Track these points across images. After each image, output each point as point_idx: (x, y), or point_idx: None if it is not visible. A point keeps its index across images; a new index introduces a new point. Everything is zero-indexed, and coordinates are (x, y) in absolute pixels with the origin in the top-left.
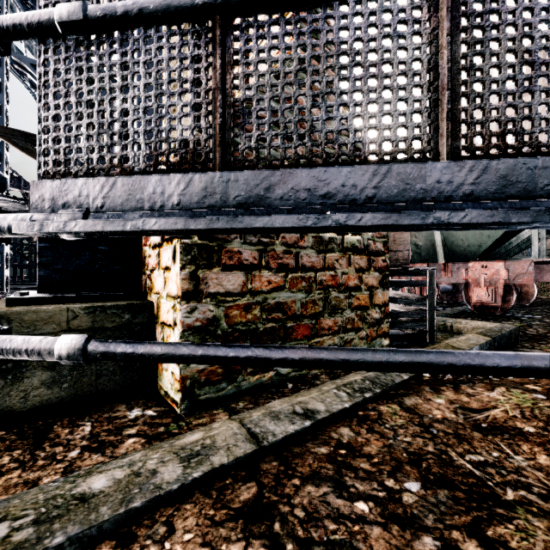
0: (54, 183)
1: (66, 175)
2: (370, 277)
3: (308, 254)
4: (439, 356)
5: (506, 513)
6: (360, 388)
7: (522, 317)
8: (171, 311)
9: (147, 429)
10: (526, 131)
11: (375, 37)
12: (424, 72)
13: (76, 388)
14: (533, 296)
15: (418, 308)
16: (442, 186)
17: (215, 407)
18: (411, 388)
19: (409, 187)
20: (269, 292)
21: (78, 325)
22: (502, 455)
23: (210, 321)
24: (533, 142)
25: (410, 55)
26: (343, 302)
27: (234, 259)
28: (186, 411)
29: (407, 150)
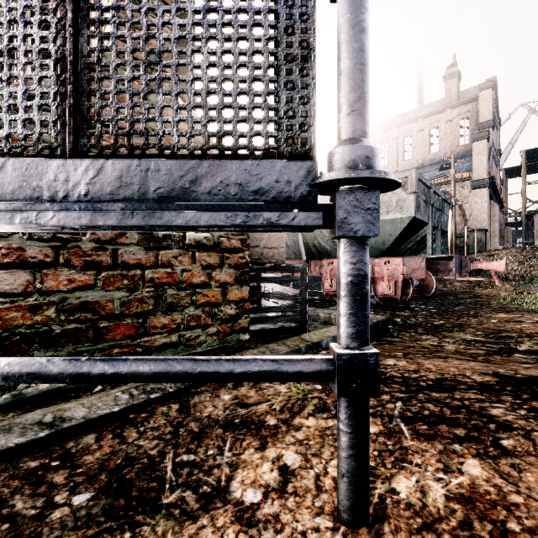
0: None
1: None
2: (224, 273)
3: (133, 251)
4: (50, 364)
5: (142, 520)
6: (153, 388)
7: (416, 308)
8: None
9: None
10: (150, 132)
11: (1, 20)
12: (51, 63)
13: None
14: (432, 289)
15: (297, 303)
16: (59, 185)
17: None
18: (216, 384)
19: (25, 185)
20: (71, 291)
21: None
22: (215, 453)
23: None
24: (157, 144)
25: (37, 43)
26: (184, 300)
27: (12, 256)
28: None
29: (34, 145)
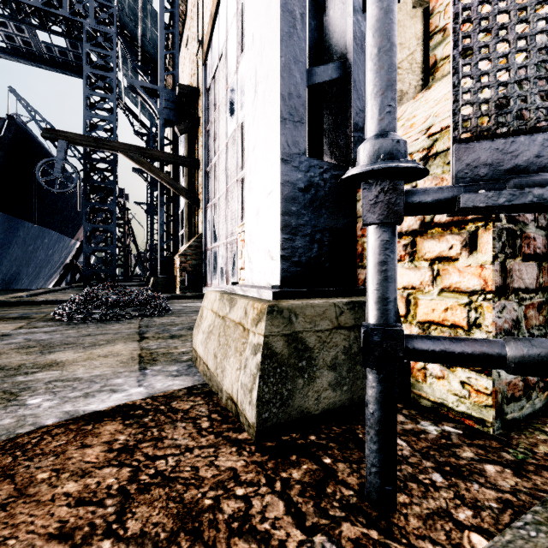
0: (493, 144)
1: (499, 134)
2: None
3: None
4: None
5: None
6: None
7: None
8: (459, 309)
9: (485, 453)
10: None
11: None
12: None
13: (352, 392)
14: None
15: None
16: None
17: (527, 430)
18: None
19: None
20: None
21: (344, 322)
22: None
23: (514, 323)
24: None
25: None
26: None
27: (529, 246)
28: (497, 432)
29: None
